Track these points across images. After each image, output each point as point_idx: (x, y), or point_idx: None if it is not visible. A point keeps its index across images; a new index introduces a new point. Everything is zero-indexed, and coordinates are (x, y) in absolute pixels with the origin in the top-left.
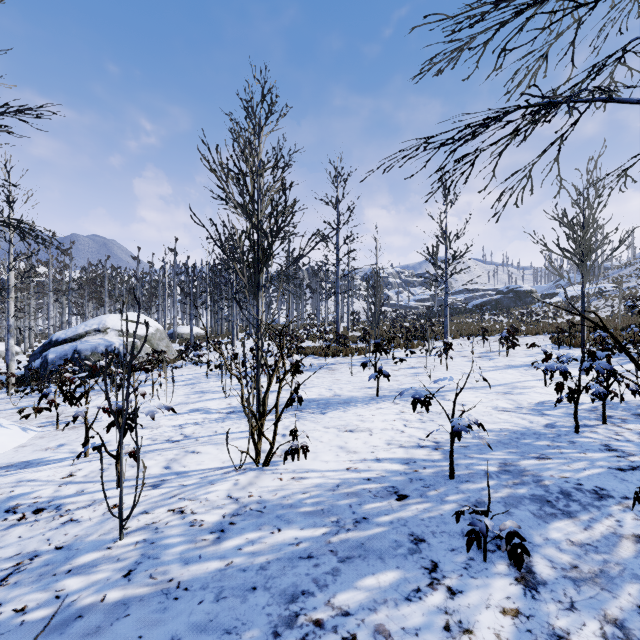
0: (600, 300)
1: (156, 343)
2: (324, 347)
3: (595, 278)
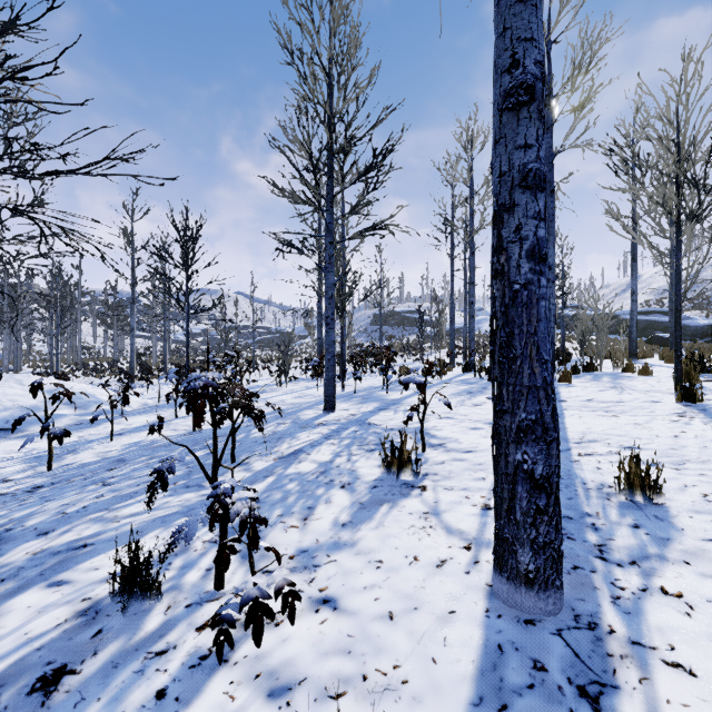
0: None
1: None
2: None
3: None
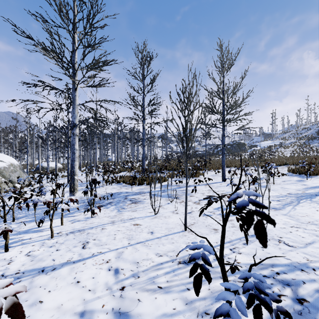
0: (281, 148)
1: (8, 174)
2: (133, 176)
3: (272, 138)
